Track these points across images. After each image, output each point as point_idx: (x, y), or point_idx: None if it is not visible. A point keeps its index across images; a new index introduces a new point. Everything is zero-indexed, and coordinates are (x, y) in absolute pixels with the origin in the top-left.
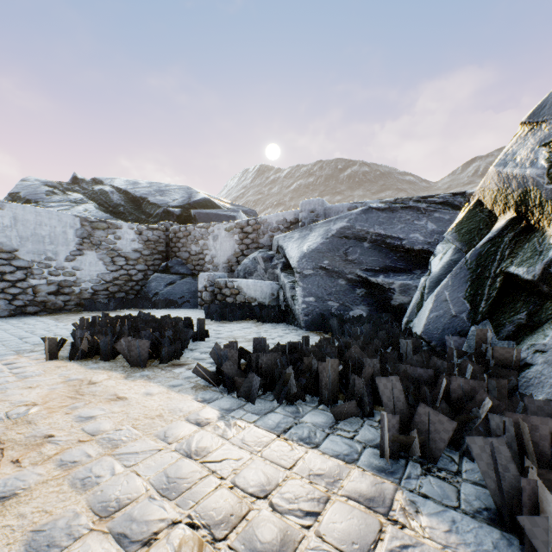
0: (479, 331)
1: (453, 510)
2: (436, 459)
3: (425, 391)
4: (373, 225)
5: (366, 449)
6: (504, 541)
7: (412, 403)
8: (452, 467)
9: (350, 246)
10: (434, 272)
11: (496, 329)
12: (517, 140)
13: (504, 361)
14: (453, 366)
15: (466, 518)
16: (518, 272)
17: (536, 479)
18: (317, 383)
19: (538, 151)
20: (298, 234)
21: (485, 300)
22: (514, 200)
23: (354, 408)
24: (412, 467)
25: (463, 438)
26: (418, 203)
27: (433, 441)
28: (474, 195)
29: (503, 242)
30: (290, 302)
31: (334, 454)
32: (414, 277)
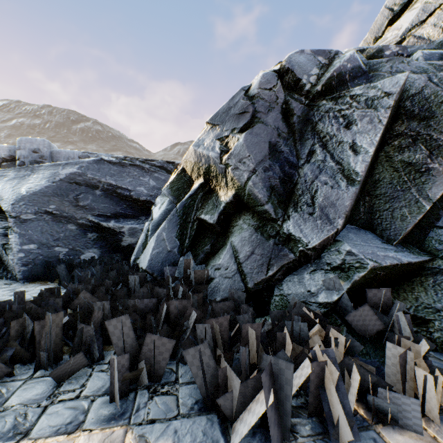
0: (186, 261)
1: (175, 420)
2: (161, 377)
3: (151, 318)
4: (106, 175)
5: (95, 402)
6: (209, 423)
7: (140, 332)
8: (172, 377)
9: (82, 192)
10: (155, 218)
11: (195, 257)
12: (205, 132)
13: (200, 280)
14: (169, 290)
15: (184, 421)
16: (206, 218)
17: (227, 365)
18: (34, 346)
19: (215, 142)
20: (15, 173)
21: (188, 238)
22: (203, 171)
23: (82, 360)
24: (141, 397)
25: (179, 348)
26: (143, 164)
27: (158, 363)
28: (181, 164)
29: (198, 198)
30: (0, 252)
31: (52, 432)
32: (140, 222)
